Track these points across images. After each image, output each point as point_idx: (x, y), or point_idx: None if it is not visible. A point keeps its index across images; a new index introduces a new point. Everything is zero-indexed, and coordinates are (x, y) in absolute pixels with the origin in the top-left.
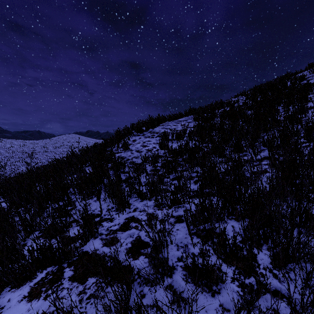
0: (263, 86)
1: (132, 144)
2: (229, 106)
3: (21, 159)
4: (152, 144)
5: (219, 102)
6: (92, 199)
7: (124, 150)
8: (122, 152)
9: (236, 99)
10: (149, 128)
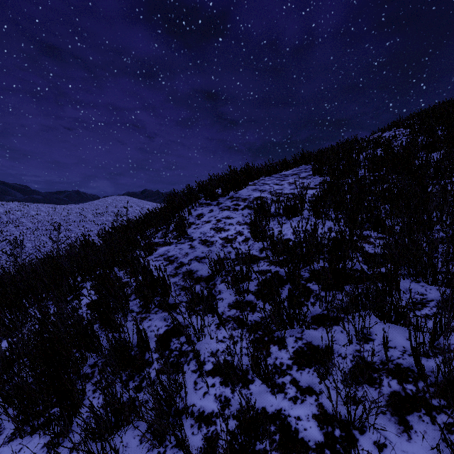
0: (443, 107)
1: (194, 225)
2: (380, 147)
3: (50, 231)
4: (234, 226)
5: (353, 141)
6: (45, 431)
7: (177, 239)
8: (173, 244)
9: (387, 134)
10: (230, 191)
